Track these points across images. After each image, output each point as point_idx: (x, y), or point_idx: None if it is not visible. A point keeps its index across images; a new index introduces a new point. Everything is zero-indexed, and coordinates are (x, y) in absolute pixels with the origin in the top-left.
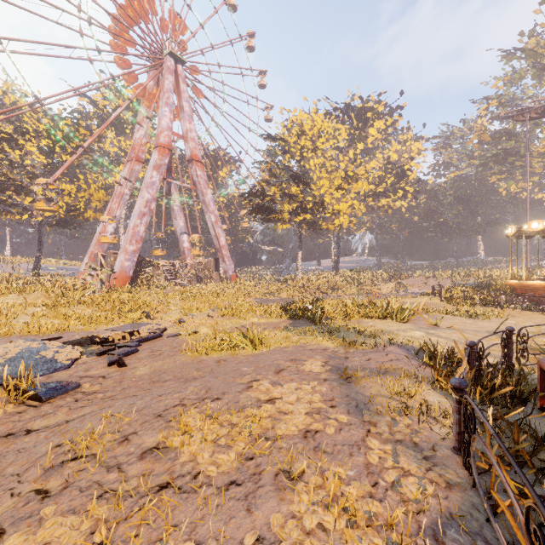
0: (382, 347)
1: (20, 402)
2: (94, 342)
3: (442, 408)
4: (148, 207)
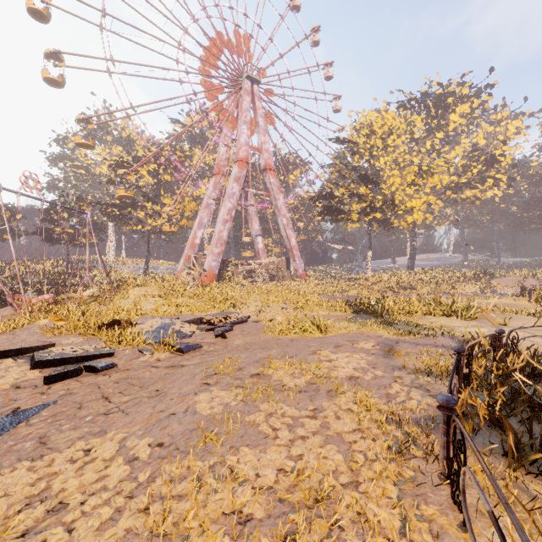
0: (433, 337)
1: (171, 352)
2: (202, 323)
3: None
4: (230, 214)
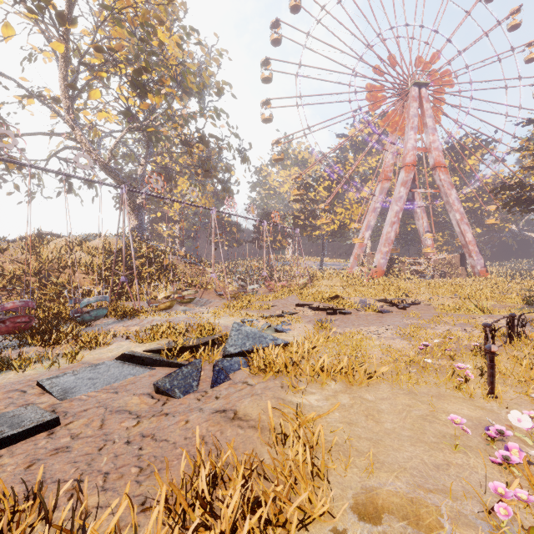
0: None
1: (375, 312)
2: (385, 302)
3: None
4: (397, 217)
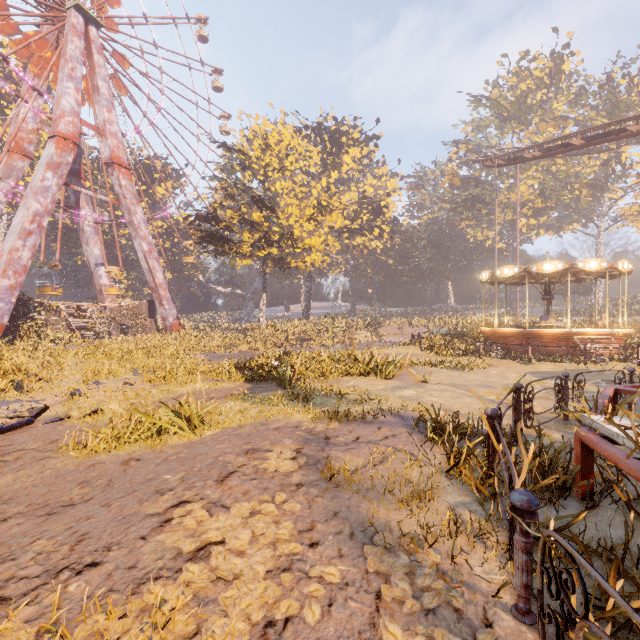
0: (372, 418)
1: None
2: None
3: (475, 521)
4: (37, 223)
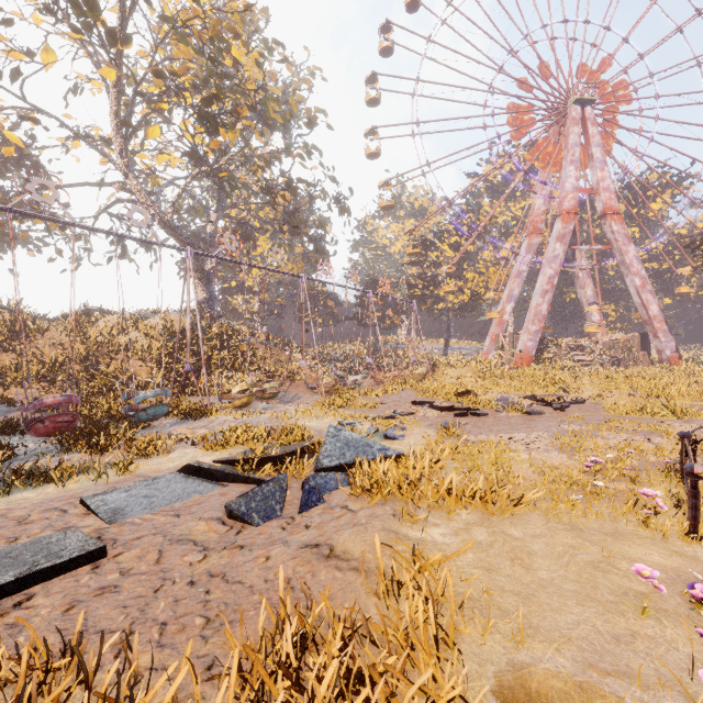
0: None
1: (520, 413)
2: (535, 400)
3: None
4: (550, 283)
